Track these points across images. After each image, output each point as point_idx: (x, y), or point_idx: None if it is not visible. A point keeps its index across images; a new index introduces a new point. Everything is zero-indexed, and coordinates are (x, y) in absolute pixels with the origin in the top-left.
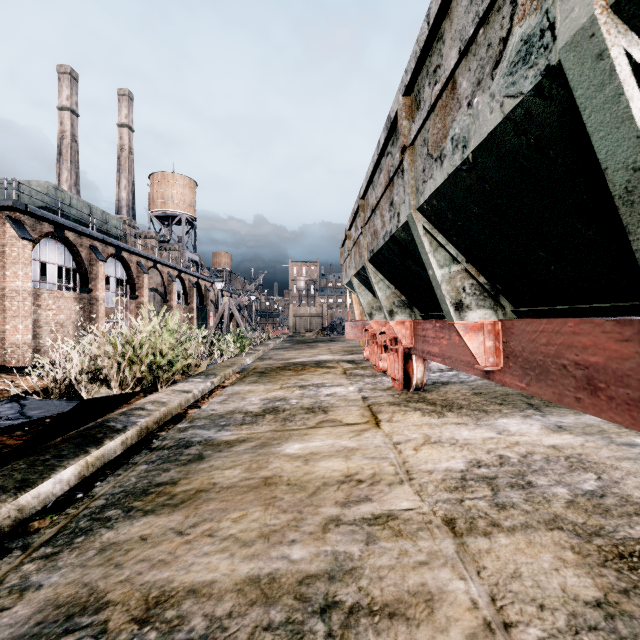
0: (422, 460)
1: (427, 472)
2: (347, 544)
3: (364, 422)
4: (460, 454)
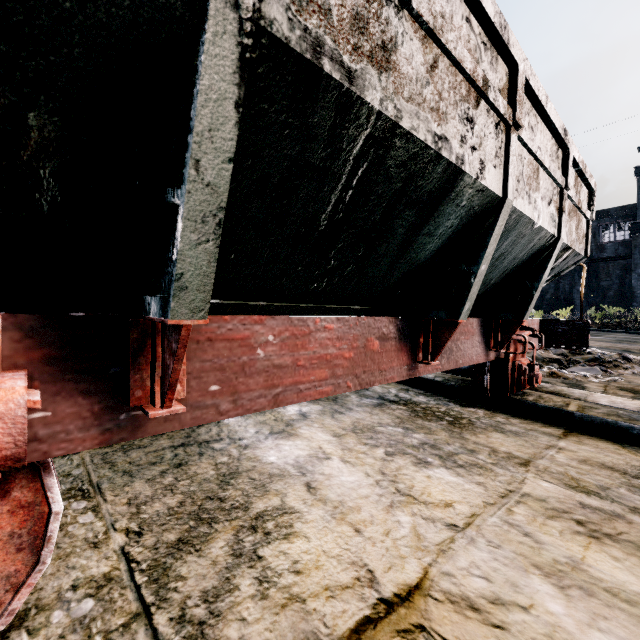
0: (466, 493)
1: (483, 484)
2: (629, 495)
3: (425, 635)
4: (415, 473)
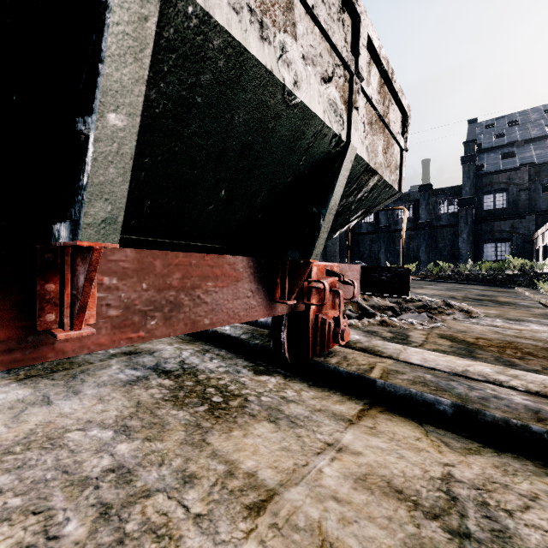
0: None
1: None
2: None
3: None
4: None
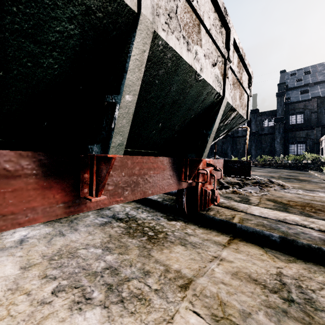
0: None
1: None
2: (266, 324)
3: None
4: None
